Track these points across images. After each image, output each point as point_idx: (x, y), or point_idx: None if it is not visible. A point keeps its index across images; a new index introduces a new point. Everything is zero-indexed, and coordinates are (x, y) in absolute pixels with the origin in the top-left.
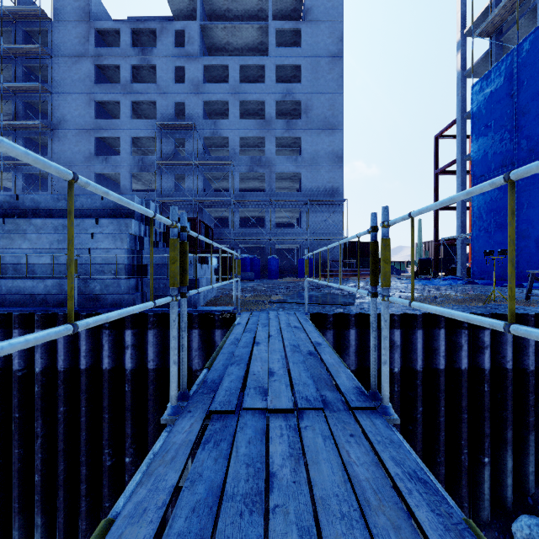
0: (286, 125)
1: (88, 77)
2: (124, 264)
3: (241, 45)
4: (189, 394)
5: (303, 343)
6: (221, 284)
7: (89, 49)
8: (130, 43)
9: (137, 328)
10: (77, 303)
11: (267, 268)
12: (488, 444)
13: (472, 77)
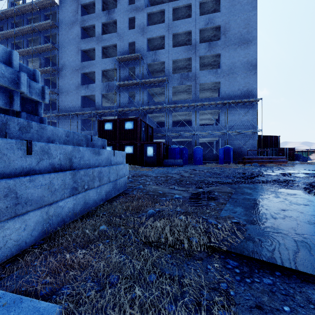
0: (208, 46)
1: (77, 35)
2: None
3: None
4: None
5: None
6: None
7: (78, 18)
8: (101, 9)
9: None
10: None
11: (193, 156)
12: None
13: None
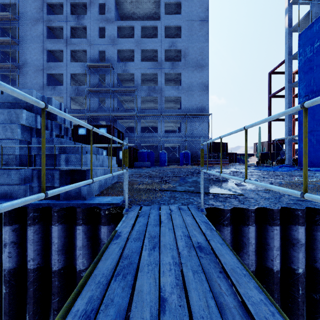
0: (171, 66)
1: (42, 34)
2: (14, 154)
3: (142, 15)
4: None
5: None
6: (43, 196)
7: (43, 16)
8: (69, 12)
9: (18, 223)
10: None
11: (159, 159)
12: None
13: (299, 29)
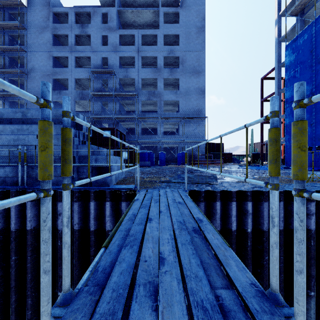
0: (170, 71)
1: (49, 41)
2: (59, 155)
3: (142, 23)
4: (72, 295)
5: (187, 218)
6: (121, 171)
7: (49, 24)
8: (74, 21)
9: None
10: (26, 183)
11: (158, 159)
12: (314, 282)
13: (285, 41)
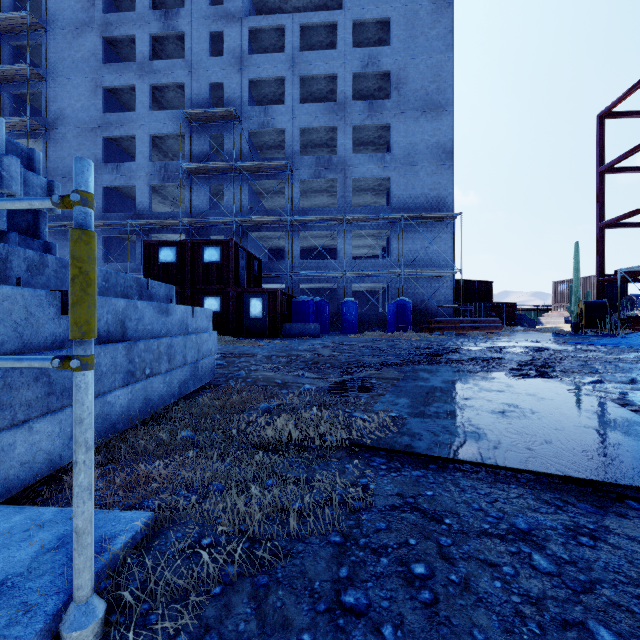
0: (368, 109)
1: (94, 54)
2: None
3: (303, 3)
4: None
5: None
6: None
7: (95, 16)
8: (148, 4)
9: None
10: None
11: (340, 317)
12: None
13: None
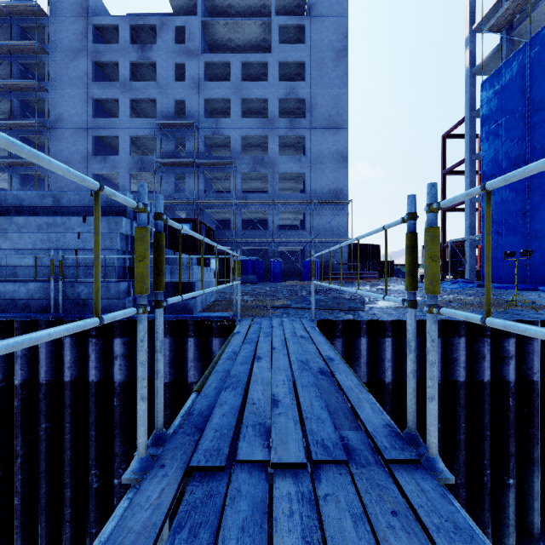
0: (290, 124)
1: (86, 74)
2: (114, 265)
3: (243, 42)
4: (166, 436)
5: (312, 357)
6: (217, 288)
7: (87, 45)
8: (129, 39)
9: (127, 336)
10: (61, 309)
11: (270, 271)
12: (513, 464)
13: (482, 74)
